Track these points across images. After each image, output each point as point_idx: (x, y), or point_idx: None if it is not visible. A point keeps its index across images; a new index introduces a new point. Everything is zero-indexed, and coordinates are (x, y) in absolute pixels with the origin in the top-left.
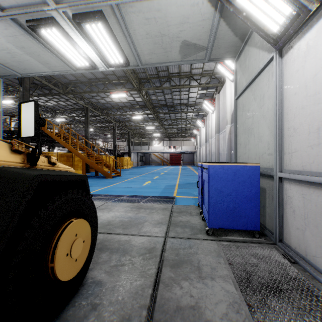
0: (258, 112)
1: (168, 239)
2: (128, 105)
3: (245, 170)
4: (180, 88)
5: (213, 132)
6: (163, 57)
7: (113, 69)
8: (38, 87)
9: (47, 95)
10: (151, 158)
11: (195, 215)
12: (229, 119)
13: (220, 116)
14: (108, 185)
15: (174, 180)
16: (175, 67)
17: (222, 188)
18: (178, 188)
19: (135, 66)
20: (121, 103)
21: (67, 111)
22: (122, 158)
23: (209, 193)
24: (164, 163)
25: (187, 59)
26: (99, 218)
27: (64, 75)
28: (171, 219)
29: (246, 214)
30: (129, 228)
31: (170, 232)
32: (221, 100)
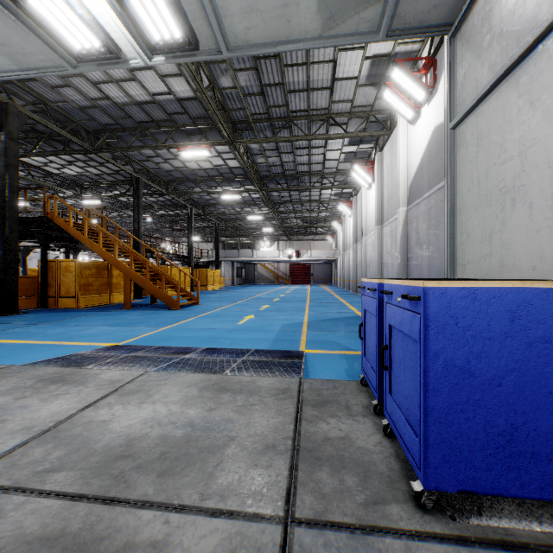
0: (548, 135)
1: (295, 532)
2: (213, 174)
3: (550, 305)
4: (311, 139)
5: (370, 224)
6: (278, 24)
7: (162, 61)
8: (44, 138)
9: (60, 153)
10: (256, 271)
11: (362, 415)
12: (404, 197)
13: (383, 193)
14: (170, 325)
15: (300, 314)
16: (300, 99)
17: (471, 363)
18: (308, 332)
19: (213, 52)
20: (201, 171)
21: (103, 187)
22: (204, 271)
23: (427, 379)
24: (280, 280)
25: (335, 31)
26: (109, 426)
27: (91, 115)
28: (301, 431)
29: (552, 447)
30: (177, 473)
31: (301, 494)
32: (387, 162)
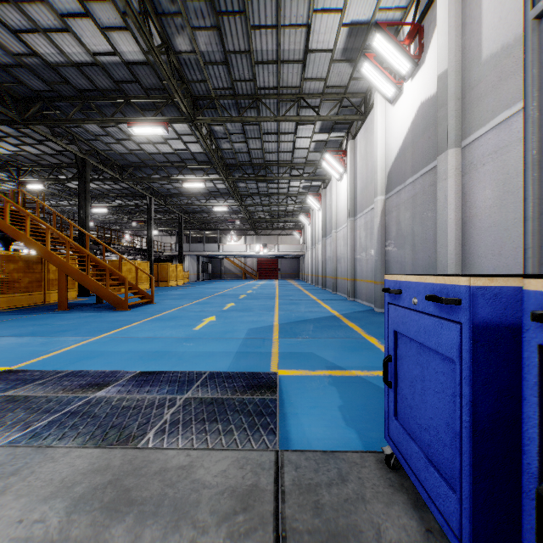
0: None
1: None
2: (174, 160)
3: None
4: (280, 121)
5: (341, 216)
6: None
7: None
8: None
9: None
10: (223, 266)
11: None
12: (382, 185)
13: (357, 183)
14: (105, 333)
15: (269, 314)
16: (269, 73)
17: None
18: (280, 339)
19: None
20: (160, 156)
21: (46, 170)
22: (166, 265)
23: None
24: (247, 275)
25: None
26: None
27: (18, 76)
28: None
29: None
30: None
31: None
32: (360, 150)
